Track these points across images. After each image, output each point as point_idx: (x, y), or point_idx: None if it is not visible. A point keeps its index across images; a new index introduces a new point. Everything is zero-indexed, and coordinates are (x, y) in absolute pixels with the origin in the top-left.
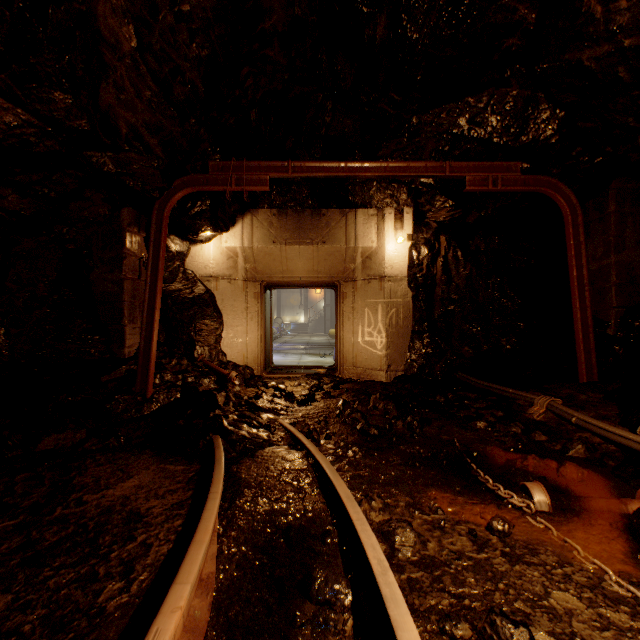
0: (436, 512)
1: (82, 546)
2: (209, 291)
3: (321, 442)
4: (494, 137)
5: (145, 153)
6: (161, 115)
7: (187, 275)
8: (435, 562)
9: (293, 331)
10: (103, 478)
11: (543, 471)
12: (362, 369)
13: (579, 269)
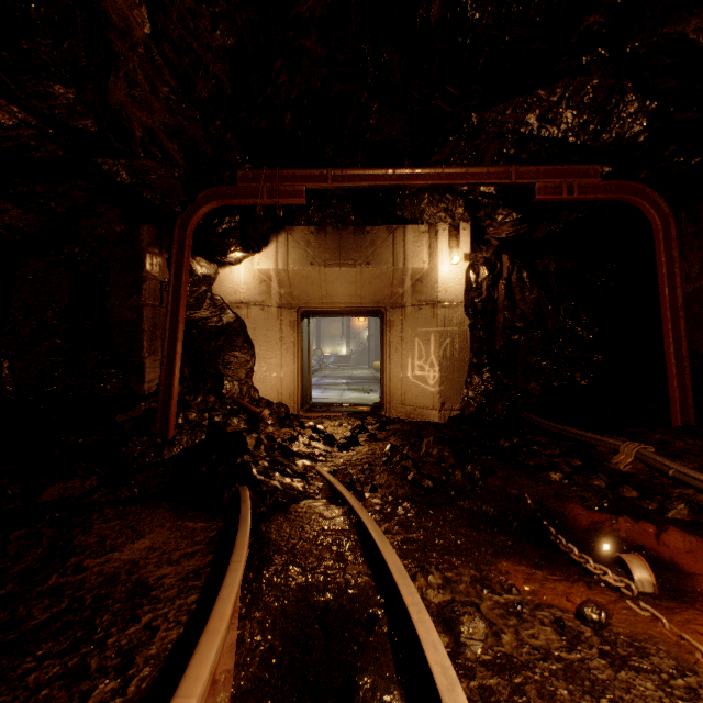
0: (510, 591)
1: (74, 628)
2: (239, 319)
3: (365, 495)
4: (569, 136)
5: (163, 160)
6: (181, 116)
7: (215, 301)
8: (513, 664)
9: (334, 364)
10: (109, 538)
11: (639, 537)
12: (412, 407)
13: (672, 291)
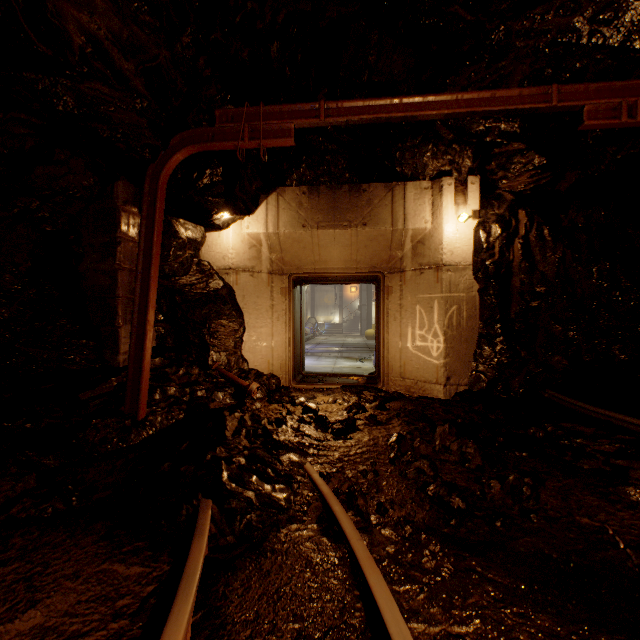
0: None
1: None
2: (227, 286)
3: (371, 520)
4: (633, 39)
5: (116, 83)
6: (136, 24)
7: (202, 267)
8: None
9: (327, 331)
10: None
11: None
12: (412, 381)
13: None
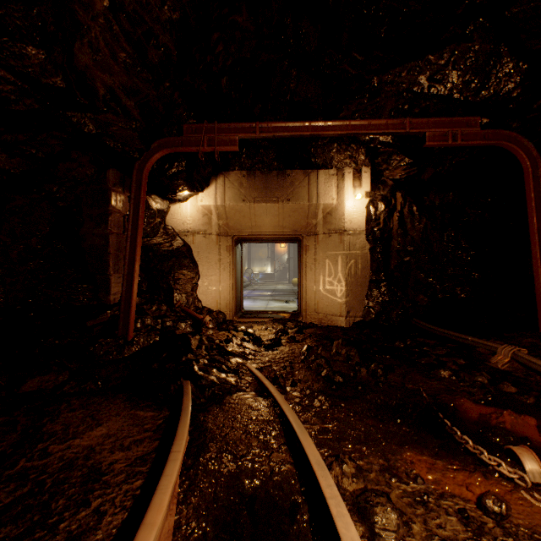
0: (415, 480)
1: (32, 512)
2: (186, 244)
3: (287, 389)
4: (454, 93)
5: (122, 114)
6: (137, 78)
7: (167, 230)
8: None
9: (261, 280)
10: (72, 425)
11: (522, 429)
12: (323, 315)
13: (539, 220)
